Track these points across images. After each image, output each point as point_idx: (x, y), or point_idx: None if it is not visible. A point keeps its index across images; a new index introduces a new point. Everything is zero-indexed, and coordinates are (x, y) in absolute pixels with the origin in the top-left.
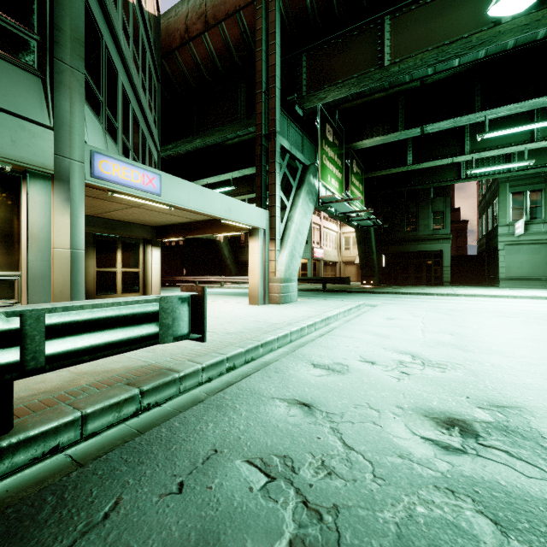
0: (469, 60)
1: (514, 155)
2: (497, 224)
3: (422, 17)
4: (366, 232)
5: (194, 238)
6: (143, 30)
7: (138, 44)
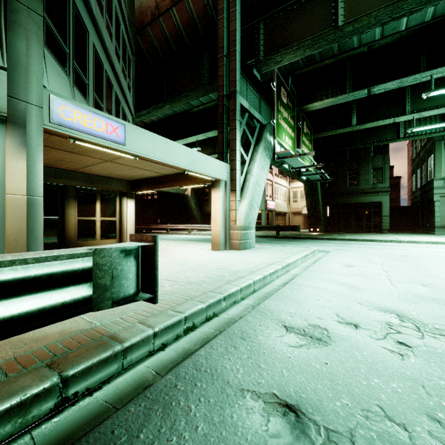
0: (416, 23)
1: None
2: (433, 178)
3: None
4: (313, 186)
5: (166, 193)
6: (116, 3)
7: (112, 15)
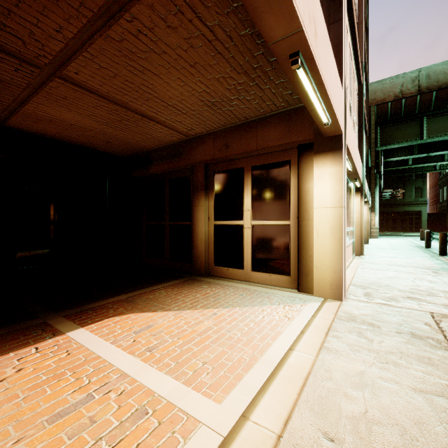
0: None
1: None
2: None
3: (442, 120)
4: None
5: None
6: None
7: None
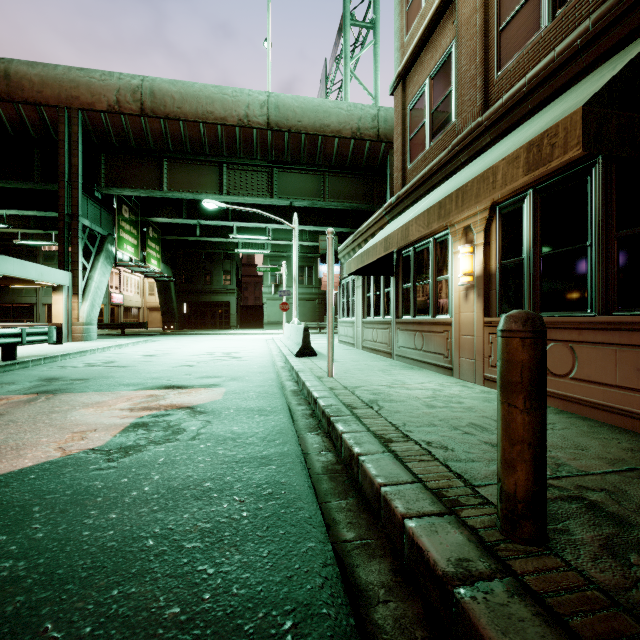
0: None
1: None
2: (264, 285)
3: (186, 170)
4: (166, 283)
5: None
6: None
7: None
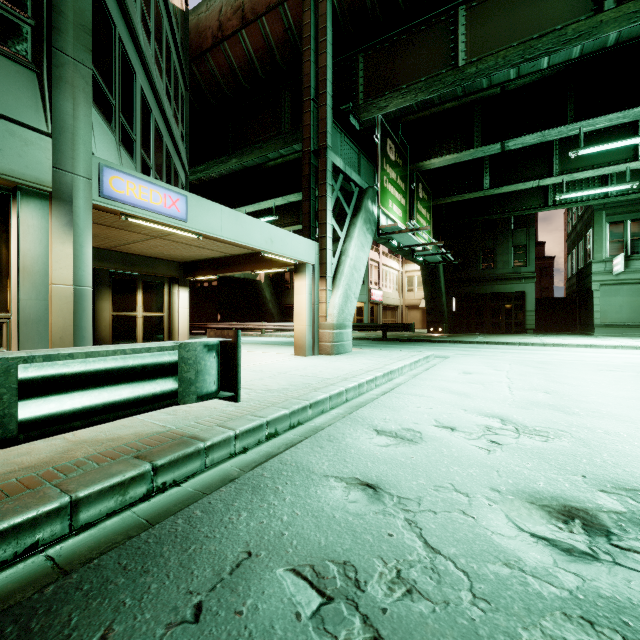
0: (560, 60)
1: (612, 177)
2: (591, 260)
3: (505, 6)
4: (433, 269)
5: (230, 278)
6: (167, 26)
7: (162, 42)
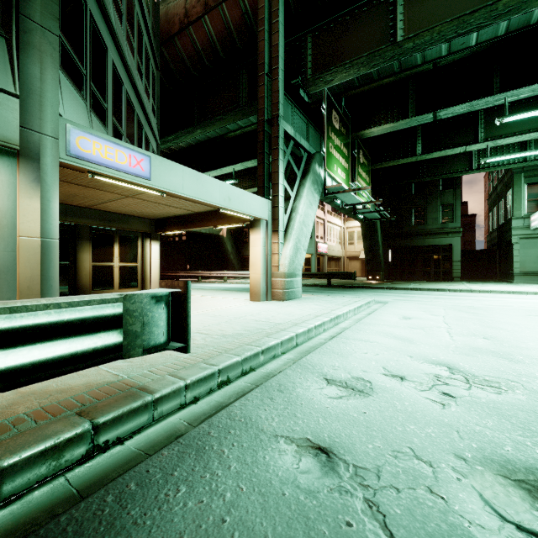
0: (488, 38)
1: (530, 143)
2: (511, 217)
3: None
4: (372, 225)
5: (197, 234)
6: (139, 11)
7: (133, 25)
